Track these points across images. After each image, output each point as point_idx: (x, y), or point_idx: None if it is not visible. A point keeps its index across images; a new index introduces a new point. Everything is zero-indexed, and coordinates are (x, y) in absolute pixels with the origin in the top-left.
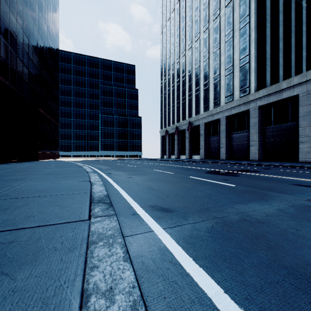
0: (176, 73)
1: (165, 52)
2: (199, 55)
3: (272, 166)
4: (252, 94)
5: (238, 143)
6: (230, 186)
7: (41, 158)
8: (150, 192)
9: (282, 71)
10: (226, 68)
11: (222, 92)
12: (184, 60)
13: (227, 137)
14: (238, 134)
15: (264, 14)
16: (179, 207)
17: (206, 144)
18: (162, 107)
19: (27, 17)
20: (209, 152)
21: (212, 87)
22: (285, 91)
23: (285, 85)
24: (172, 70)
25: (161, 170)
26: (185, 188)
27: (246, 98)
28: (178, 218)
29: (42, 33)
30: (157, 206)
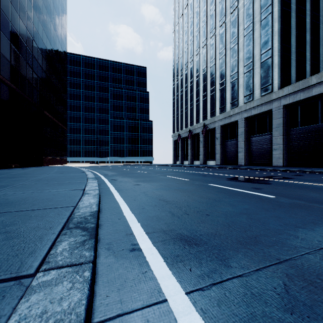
0: (189, 73)
1: (177, 51)
2: (215, 52)
3: (303, 172)
4: (275, 92)
5: (259, 147)
6: (268, 197)
7: (47, 163)
8: (162, 206)
9: (309, 66)
10: (245, 64)
11: (240, 91)
12: (198, 59)
13: (246, 141)
14: (258, 137)
15: (289, 3)
16: (207, 235)
17: (223, 148)
18: (174, 109)
19: (32, 14)
20: (226, 157)
21: (229, 86)
22: (315, 87)
23: (315, 80)
24: (185, 70)
25: (174, 177)
26: (208, 200)
27: (268, 97)
28: (210, 262)
29: (48, 32)
30: (172, 231)
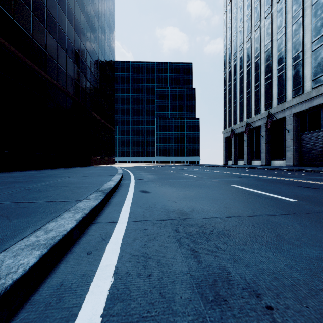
0: (245, 55)
1: (229, 33)
2: (285, 18)
3: None
4: None
5: None
6: None
7: (95, 163)
8: None
9: None
10: None
11: None
12: (259, 34)
13: None
14: None
15: None
16: None
17: (297, 143)
18: (225, 102)
19: (79, 16)
20: (303, 155)
21: (310, 57)
22: None
23: None
24: (239, 53)
25: (249, 188)
26: None
27: None
28: None
29: (96, 35)
30: None
